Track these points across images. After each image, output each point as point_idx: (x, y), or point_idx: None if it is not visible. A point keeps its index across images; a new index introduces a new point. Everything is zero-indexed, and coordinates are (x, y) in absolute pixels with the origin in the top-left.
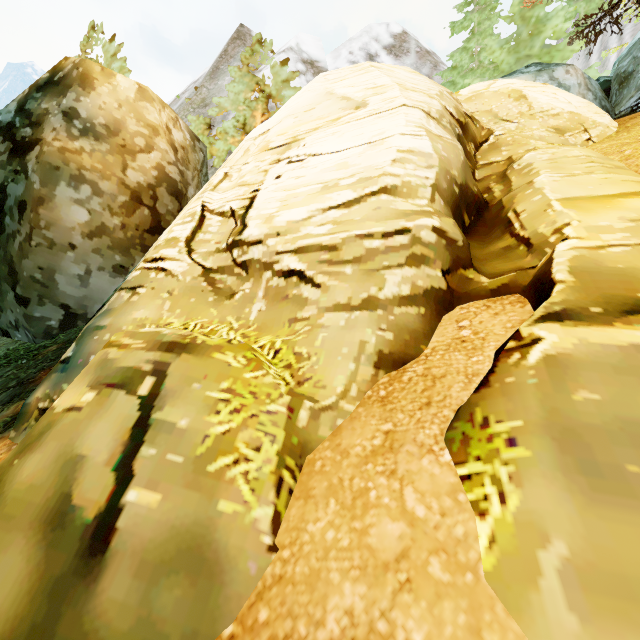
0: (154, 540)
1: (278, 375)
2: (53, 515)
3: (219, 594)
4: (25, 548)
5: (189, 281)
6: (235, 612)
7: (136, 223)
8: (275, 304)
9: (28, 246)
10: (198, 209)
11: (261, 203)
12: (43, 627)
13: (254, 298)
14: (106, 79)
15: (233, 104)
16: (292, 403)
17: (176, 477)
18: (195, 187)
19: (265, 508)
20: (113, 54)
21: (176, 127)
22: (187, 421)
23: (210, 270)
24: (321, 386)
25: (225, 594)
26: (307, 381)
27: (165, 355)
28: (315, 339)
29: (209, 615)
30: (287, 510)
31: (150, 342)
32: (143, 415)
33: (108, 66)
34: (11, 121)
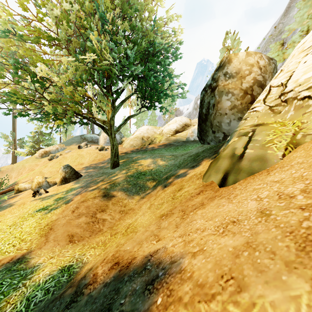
0: (252, 157)
1: (292, 128)
2: (231, 156)
3: (266, 164)
4: (227, 160)
5: (264, 112)
6: (270, 166)
7: (245, 101)
8: (297, 111)
9: (215, 116)
10: (268, 88)
11: (294, 76)
12: (232, 167)
13: (289, 111)
14: (235, 57)
15: (298, 23)
16: (294, 133)
17: (257, 148)
18: (270, 80)
19: (280, 152)
20: (234, 39)
21: (261, 59)
22: (260, 138)
23: (272, 106)
24: (309, 129)
25: (267, 164)
26: (303, 128)
27: (255, 127)
28: (310, 116)
29: (264, 166)
30: (288, 154)
31: (251, 126)
32: (249, 139)
33: (232, 45)
34: (210, 83)
